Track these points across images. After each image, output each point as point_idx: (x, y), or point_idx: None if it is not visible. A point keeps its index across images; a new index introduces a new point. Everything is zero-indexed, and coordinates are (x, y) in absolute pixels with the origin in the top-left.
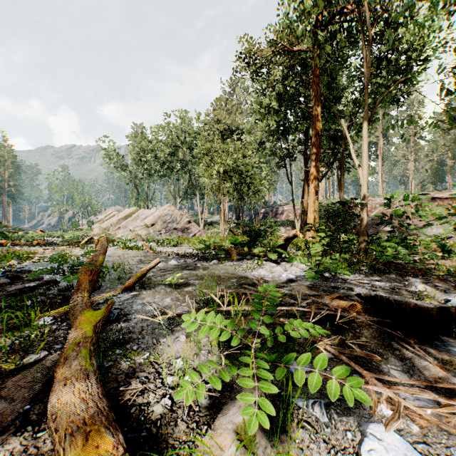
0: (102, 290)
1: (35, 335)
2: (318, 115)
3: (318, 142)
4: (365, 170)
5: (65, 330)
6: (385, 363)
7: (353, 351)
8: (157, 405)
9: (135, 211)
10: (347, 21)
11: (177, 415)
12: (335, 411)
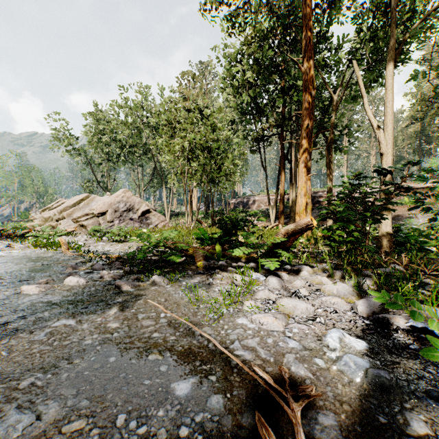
0: None
1: None
2: (311, 70)
3: (310, 104)
4: (390, 132)
5: None
6: None
7: None
8: None
9: (86, 198)
10: None
11: None
12: None
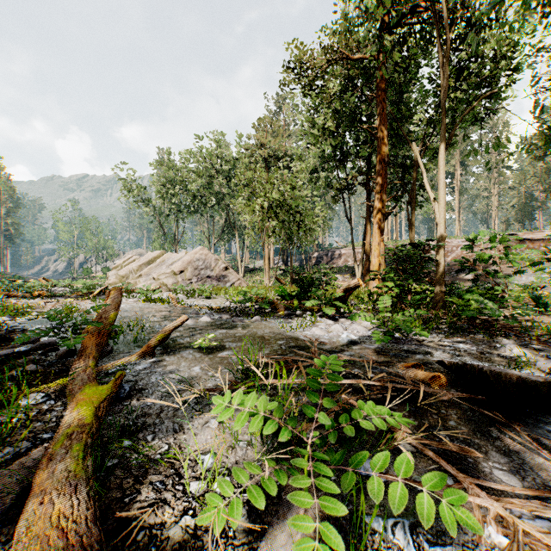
0: (113, 356)
1: (19, 420)
2: (384, 138)
3: (383, 170)
4: (443, 205)
5: (60, 412)
6: (485, 460)
7: (442, 444)
8: (175, 526)
9: (160, 255)
10: (419, 23)
11: (203, 543)
12: (425, 536)
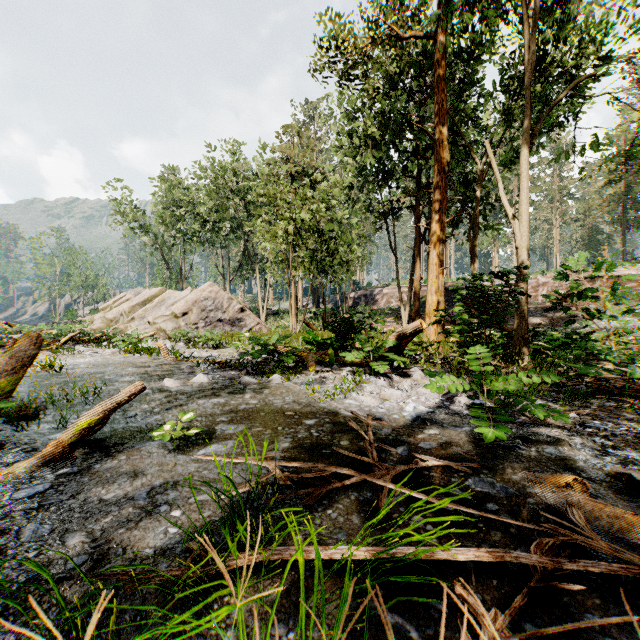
0: None
1: None
2: (444, 141)
3: (443, 182)
4: (525, 223)
5: None
6: None
7: None
8: None
9: (160, 293)
10: None
11: None
12: None
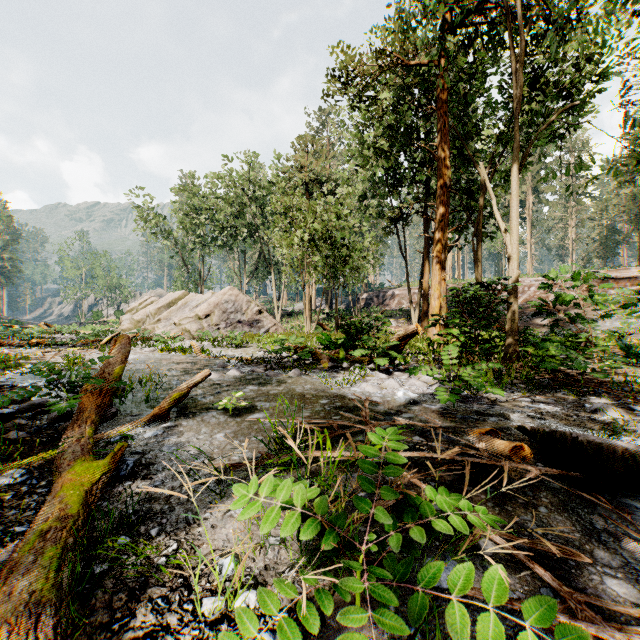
0: (118, 419)
1: None
2: (446, 158)
3: (445, 196)
4: (515, 237)
5: (42, 496)
6: (592, 563)
7: (535, 542)
8: None
9: (183, 296)
10: (487, 23)
11: None
12: None
